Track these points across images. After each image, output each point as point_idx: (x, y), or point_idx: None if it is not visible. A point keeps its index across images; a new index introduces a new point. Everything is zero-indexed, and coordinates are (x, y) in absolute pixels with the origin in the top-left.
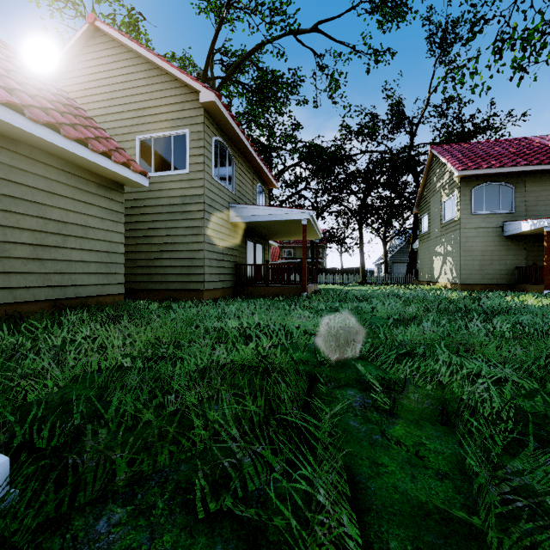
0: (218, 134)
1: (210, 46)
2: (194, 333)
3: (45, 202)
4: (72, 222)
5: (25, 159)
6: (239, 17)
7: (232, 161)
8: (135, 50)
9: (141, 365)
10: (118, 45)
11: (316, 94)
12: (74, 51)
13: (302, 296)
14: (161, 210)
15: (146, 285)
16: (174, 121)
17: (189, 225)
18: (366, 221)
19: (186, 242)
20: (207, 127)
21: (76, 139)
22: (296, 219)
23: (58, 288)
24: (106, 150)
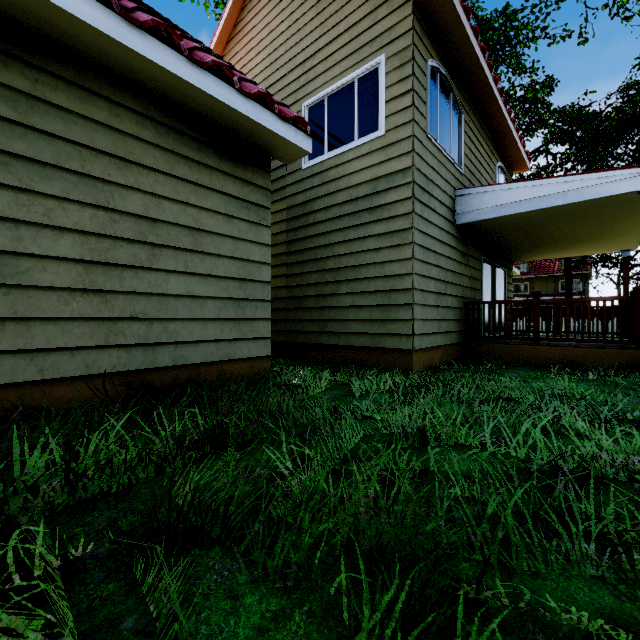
0: (437, 58)
1: None
2: None
3: (110, 177)
4: (168, 219)
5: (66, 87)
6: None
7: (459, 116)
8: None
9: None
10: None
11: (586, 19)
12: (232, 21)
13: None
14: (337, 213)
15: (316, 338)
16: (358, 53)
17: (384, 230)
18: None
19: (380, 262)
20: (418, 39)
21: None
22: (625, 193)
23: (138, 348)
24: (221, 62)
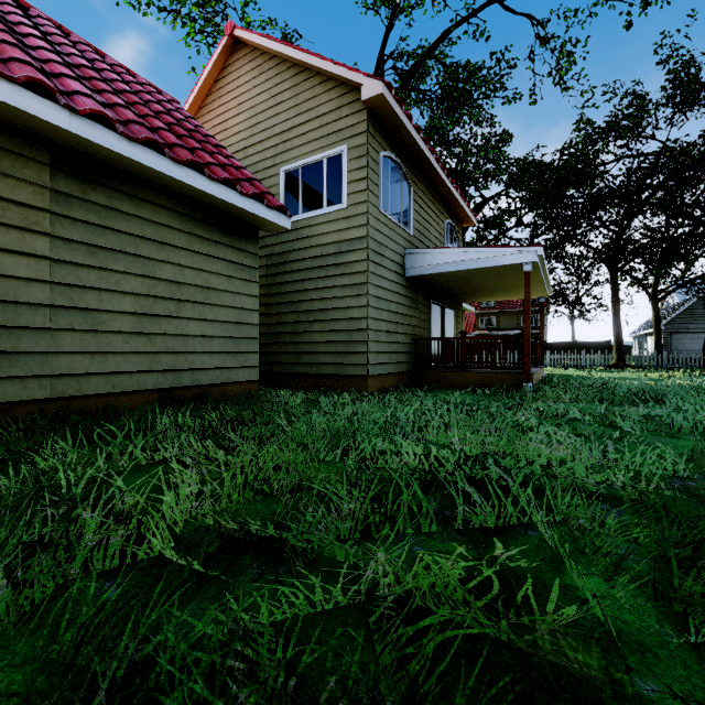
0: (388, 147)
1: (380, 50)
2: (339, 463)
3: (152, 255)
4: (189, 282)
5: (127, 198)
6: (418, 3)
7: (409, 188)
8: (278, 52)
9: (200, 568)
10: (259, 54)
11: (534, 84)
12: (213, 77)
13: (526, 389)
14: (310, 265)
15: (292, 368)
16: (326, 138)
17: (347, 283)
18: (625, 266)
19: (343, 307)
20: (372, 137)
21: (194, 168)
22: (513, 264)
23: (170, 373)
24: (230, 177)
